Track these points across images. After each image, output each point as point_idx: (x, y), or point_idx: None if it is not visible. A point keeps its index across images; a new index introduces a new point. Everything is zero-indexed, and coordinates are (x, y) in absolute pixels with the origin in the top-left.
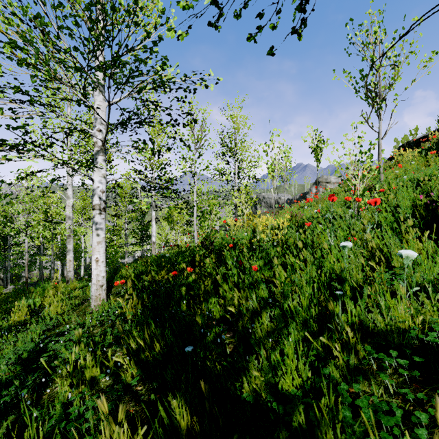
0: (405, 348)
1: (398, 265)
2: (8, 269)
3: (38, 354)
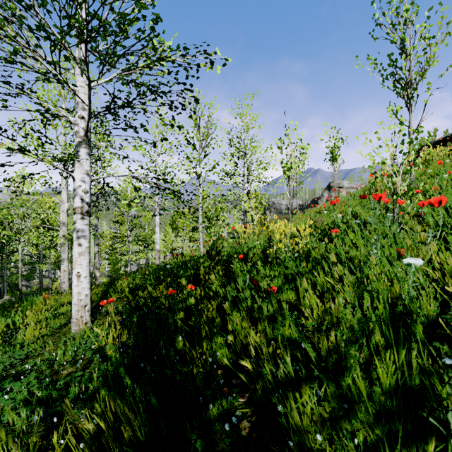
0: None
1: None
2: (5, 278)
3: None
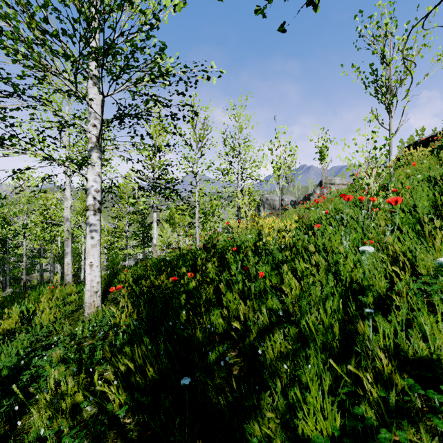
0: None
1: (426, 273)
2: (7, 272)
3: (20, 370)
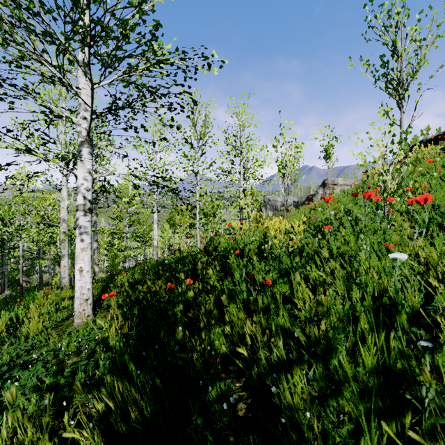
0: None
1: None
2: (5, 273)
3: None
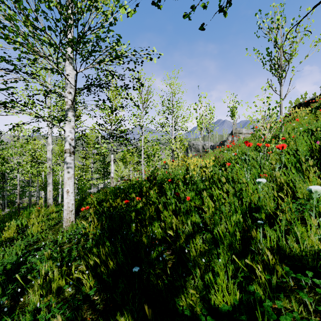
0: (319, 269)
1: (302, 197)
2: (5, 197)
3: (19, 265)
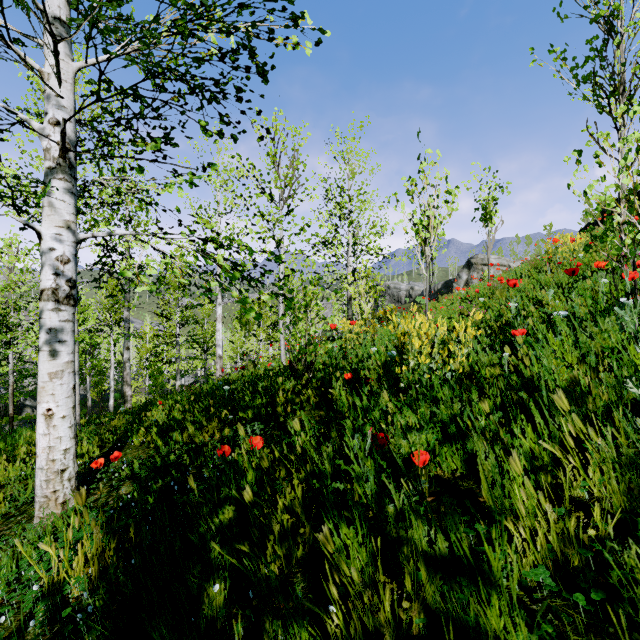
0: None
1: None
2: None
3: None
